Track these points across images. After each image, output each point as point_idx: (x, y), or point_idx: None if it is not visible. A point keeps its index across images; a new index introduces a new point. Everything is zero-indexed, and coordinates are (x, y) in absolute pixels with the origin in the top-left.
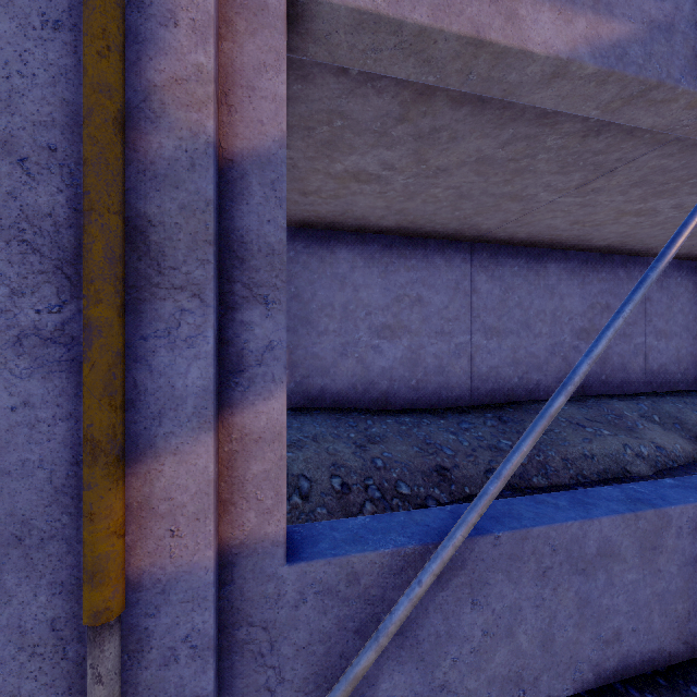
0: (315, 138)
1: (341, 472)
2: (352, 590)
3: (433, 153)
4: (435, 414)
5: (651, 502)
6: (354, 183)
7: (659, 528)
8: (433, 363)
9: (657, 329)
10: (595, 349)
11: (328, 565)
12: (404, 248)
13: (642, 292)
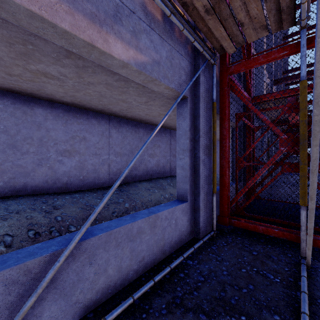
0: (15, 49)
1: (35, 227)
2: (27, 278)
3: (86, 75)
4: (92, 191)
5: (155, 212)
6: (44, 77)
7: (156, 220)
8: (92, 168)
9: (173, 154)
10: (130, 164)
11: (12, 270)
12: (76, 113)
13: (145, 146)
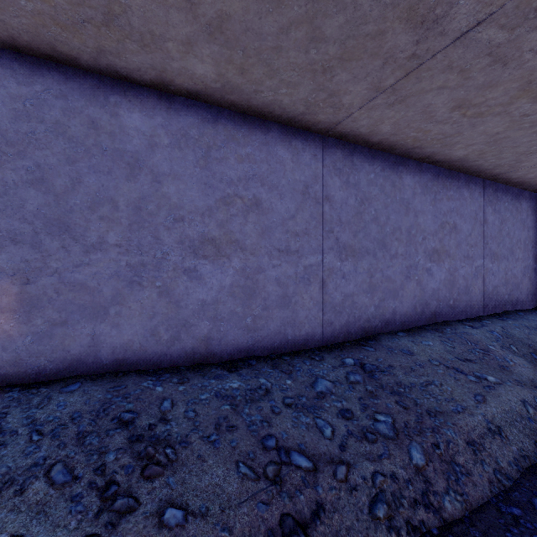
0: None
1: None
2: None
3: None
4: (278, 366)
5: None
6: None
7: None
8: (276, 292)
9: (491, 251)
10: None
11: None
12: (235, 128)
13: None
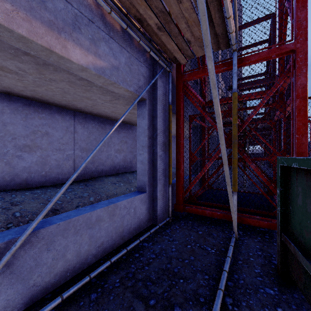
0: None
1: None
2: None
3: (47, 72)
4: (55, 187)
5: (114, 202)
6: (0, 70)
7: (115, 209)
8: (55, 163)
9: None
10: (87, 159)
11: None
12: (38, 108)
13: (102, 143)
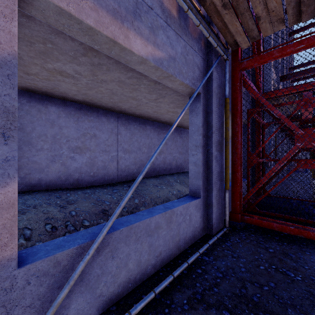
0: (35, 48)
1: (51, 221)
2: (56, 270)
3: (100, 73)
4: (102, 187)
5: (170, 207)
6: (59, 76)
7: (172, 215)
8: (101, 164)
9: (179, 151)
10: (151, 159)
11: (43, 262)
12: (87, 111)
13: (164, 141)
